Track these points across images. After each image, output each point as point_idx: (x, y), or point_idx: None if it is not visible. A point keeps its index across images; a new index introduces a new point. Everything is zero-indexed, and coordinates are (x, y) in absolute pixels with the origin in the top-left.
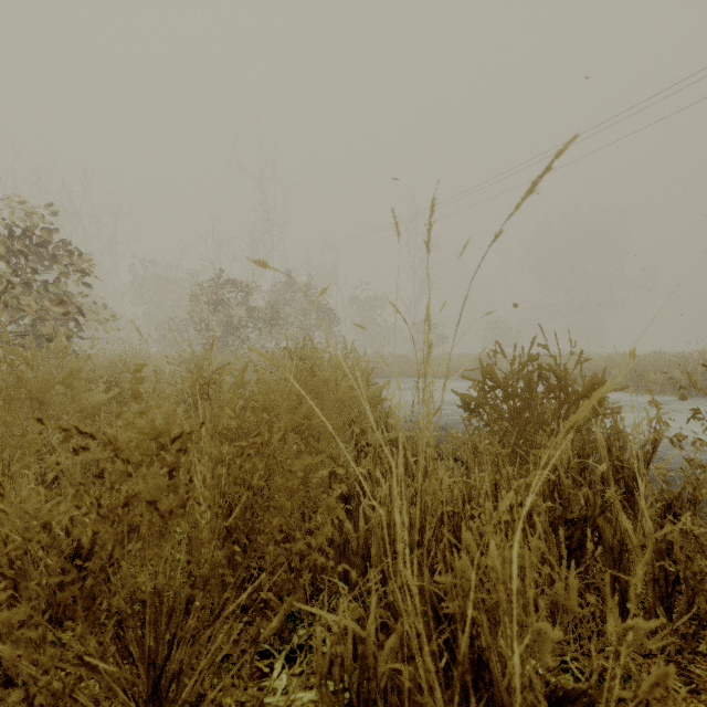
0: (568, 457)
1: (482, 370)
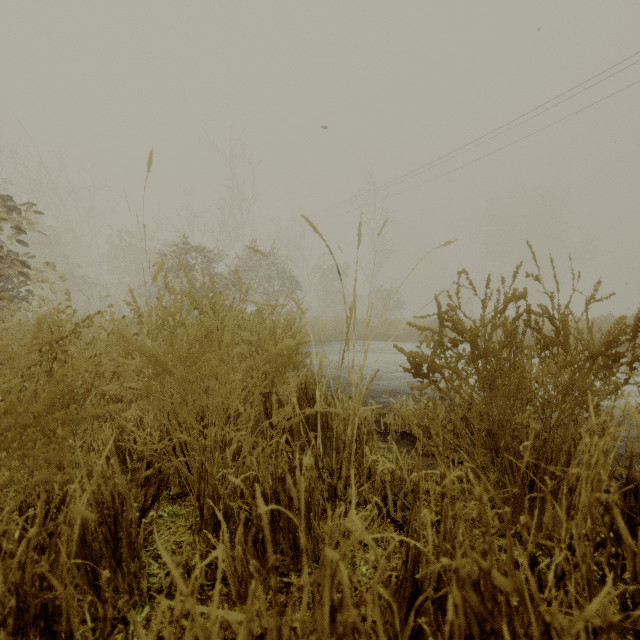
0: (567, 446)
1: (439, 314)
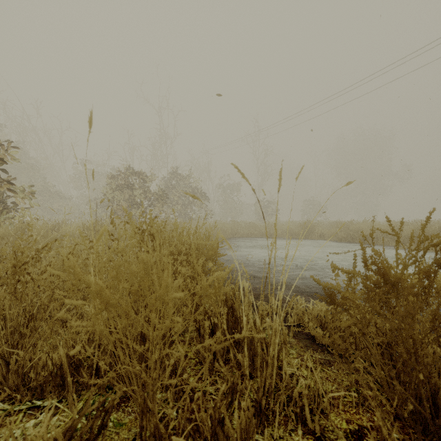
0: None
1: (363, 258)
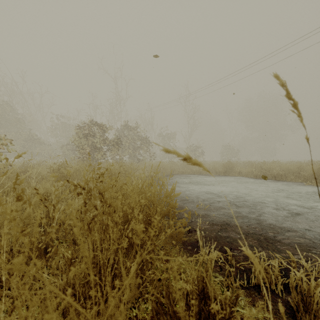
0: None
1: None
